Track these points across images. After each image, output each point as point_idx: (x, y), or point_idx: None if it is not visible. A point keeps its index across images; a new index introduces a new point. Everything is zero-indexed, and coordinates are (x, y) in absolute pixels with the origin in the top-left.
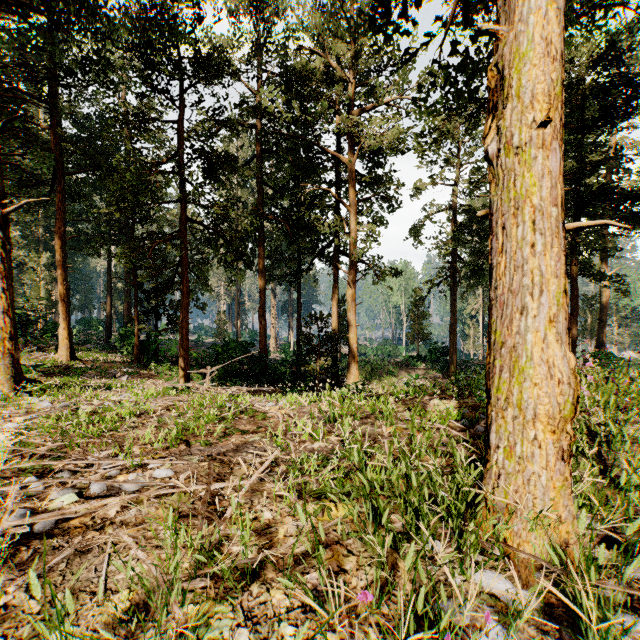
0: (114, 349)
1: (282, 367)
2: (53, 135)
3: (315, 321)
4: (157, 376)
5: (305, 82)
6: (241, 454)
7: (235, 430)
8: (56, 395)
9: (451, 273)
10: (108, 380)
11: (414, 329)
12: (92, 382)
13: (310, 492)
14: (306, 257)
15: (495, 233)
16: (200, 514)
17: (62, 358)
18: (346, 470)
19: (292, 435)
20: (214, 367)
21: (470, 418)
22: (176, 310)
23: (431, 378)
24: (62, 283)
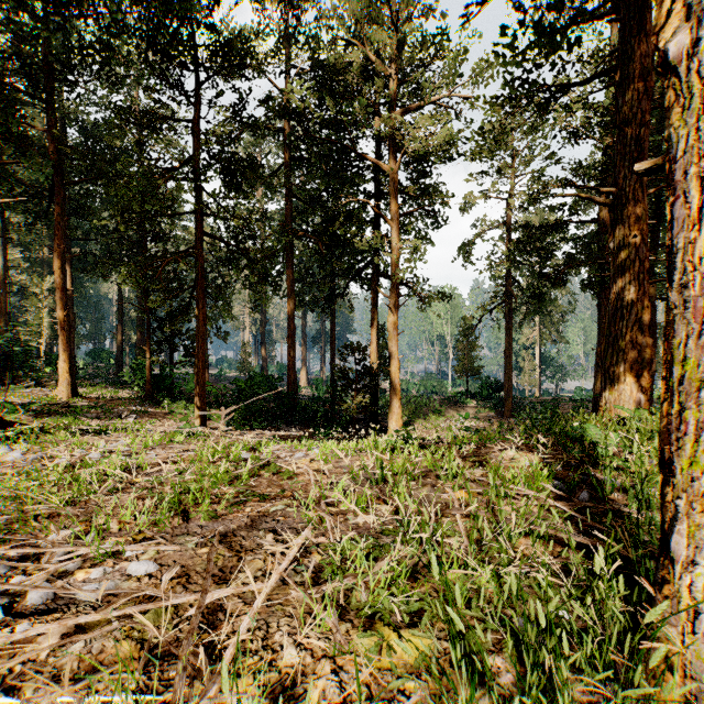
0: (125, 384)
1: (314, 405)
2: (52, 139)
3: (351, 352)
4: (171, 415)
5: (340, 76)
6: (257, 533)
7: (251, 494)
8: (32, 443)
9: (506, 298)
10: (112, 421)
11: (463, 362)
12: (77, 427)
13: (358, 611)
14: (341, 280)
15: (680, 191)
16: (181, 659)
17: (62, 395)
18: (408, 566)
19: (327, 502)
20: (230, 408)
21: (570, 481)
22: (194, 340)
23: (483, 417)
24: (62, 309)
